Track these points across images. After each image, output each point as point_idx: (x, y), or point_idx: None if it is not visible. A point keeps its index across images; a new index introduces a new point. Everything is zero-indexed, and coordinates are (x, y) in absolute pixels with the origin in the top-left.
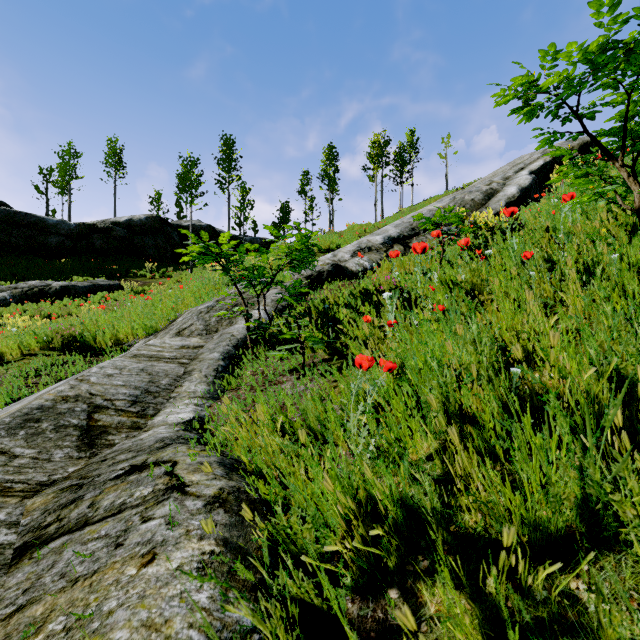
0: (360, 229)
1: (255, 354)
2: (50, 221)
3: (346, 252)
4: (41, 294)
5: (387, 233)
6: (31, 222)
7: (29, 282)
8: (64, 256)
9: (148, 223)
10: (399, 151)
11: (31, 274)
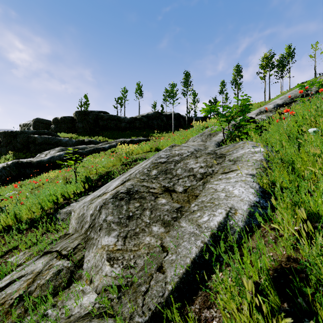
0: (257, 105)
1: (226, 144)
2: (122, 117)
3: (253, 114)
4: (124, 143)
5: (275, 103)
6: (116, 118)
7: (120, 139)
8: (126, 130)
9: (154, 114)
10: (280, 59)
11: (119, 137)
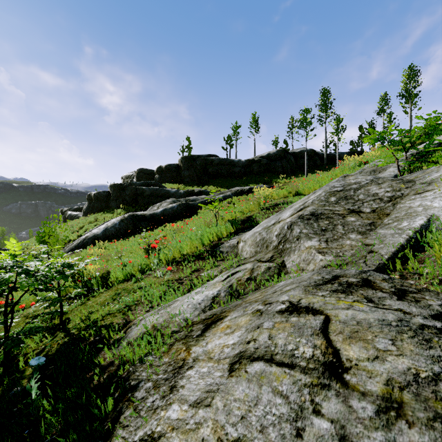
0: None
1: None
2: (235, 161)
3: None
4: (241, 192)
5: None
6: (228, 162)
7: (235, 188)
8: (241, 177)
9: (277, 154)
10: None
11: (233, 185)
